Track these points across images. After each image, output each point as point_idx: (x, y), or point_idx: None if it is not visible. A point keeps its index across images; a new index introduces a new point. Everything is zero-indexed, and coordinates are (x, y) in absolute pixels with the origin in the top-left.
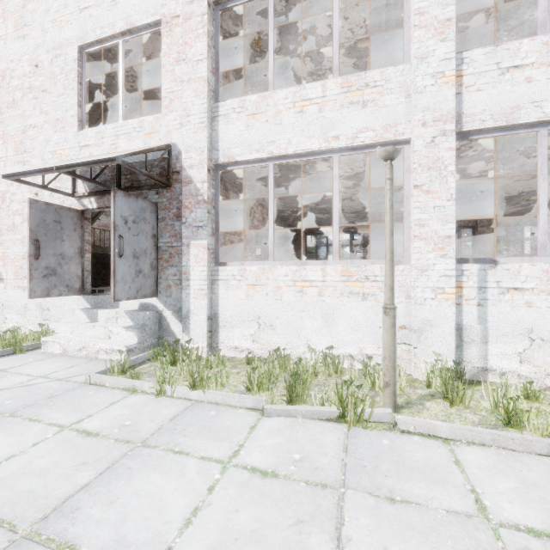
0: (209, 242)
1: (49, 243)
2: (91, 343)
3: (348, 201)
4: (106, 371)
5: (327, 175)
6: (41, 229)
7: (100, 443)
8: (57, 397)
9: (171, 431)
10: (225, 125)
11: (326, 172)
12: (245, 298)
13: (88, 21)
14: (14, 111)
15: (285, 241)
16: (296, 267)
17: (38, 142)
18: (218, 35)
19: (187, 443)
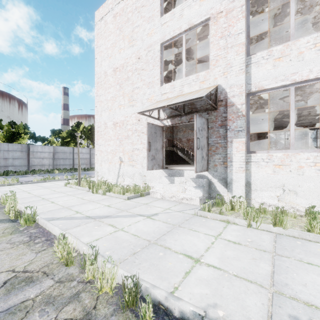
0: (245, 139)
1: (152, 143)
2: (178, 194)
3: (319, 107)
4: (200, 209)
5: (319, 90)
6: (150, 137)
7: (248, 249)
8: (189, 220)
9: (285, 249)
10: (256, 68)
11: (319, 88)
12: (272, 173)
13: (166, 29)
14: (128, 82)
15: (255, 138)
16: (317, 153)
17: (139, 95)
18: (249, 15)
19: (308, 259)
